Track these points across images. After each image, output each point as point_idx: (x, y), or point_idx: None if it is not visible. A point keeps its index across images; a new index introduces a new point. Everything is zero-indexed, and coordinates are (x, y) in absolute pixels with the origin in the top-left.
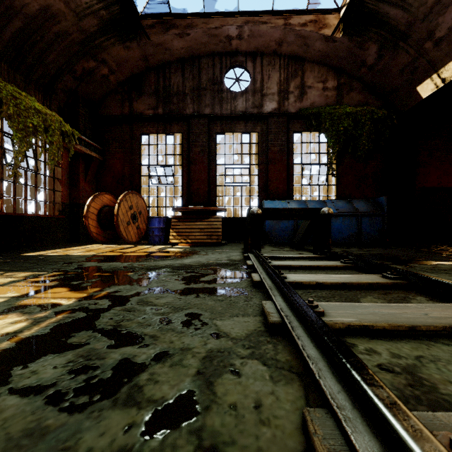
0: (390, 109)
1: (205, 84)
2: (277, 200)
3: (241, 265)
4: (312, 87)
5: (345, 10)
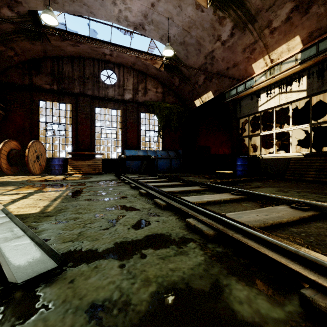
0: (186, 107)
1: (88, 75)
2: (132, 149)
3: (118, 180)
4: (150, 90)
5: (165, 59)
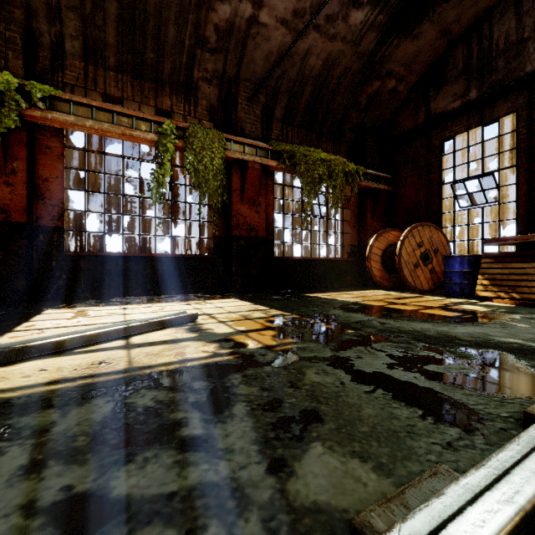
0: None
1: None
2: None
3: None
4: None
5: None
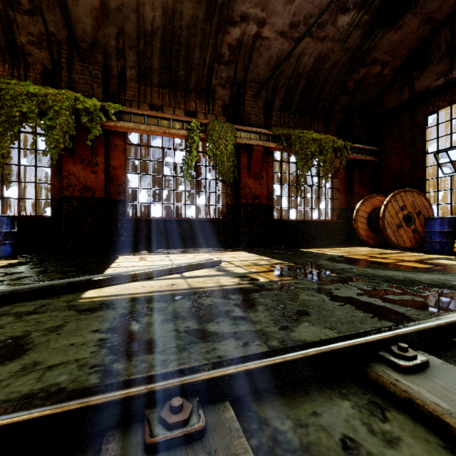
0: None
1: None
2: None
3: None
4: None
5: None
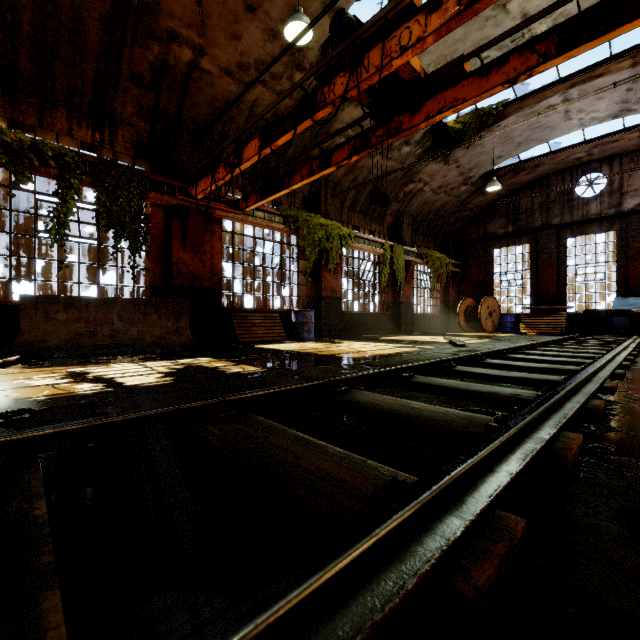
0: None
1: (553, 198)
2: (630, 297)
3: None
4: None
5: None
